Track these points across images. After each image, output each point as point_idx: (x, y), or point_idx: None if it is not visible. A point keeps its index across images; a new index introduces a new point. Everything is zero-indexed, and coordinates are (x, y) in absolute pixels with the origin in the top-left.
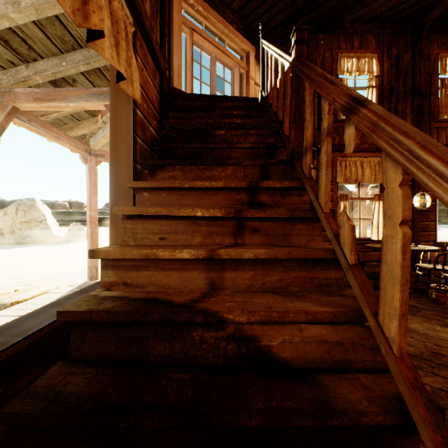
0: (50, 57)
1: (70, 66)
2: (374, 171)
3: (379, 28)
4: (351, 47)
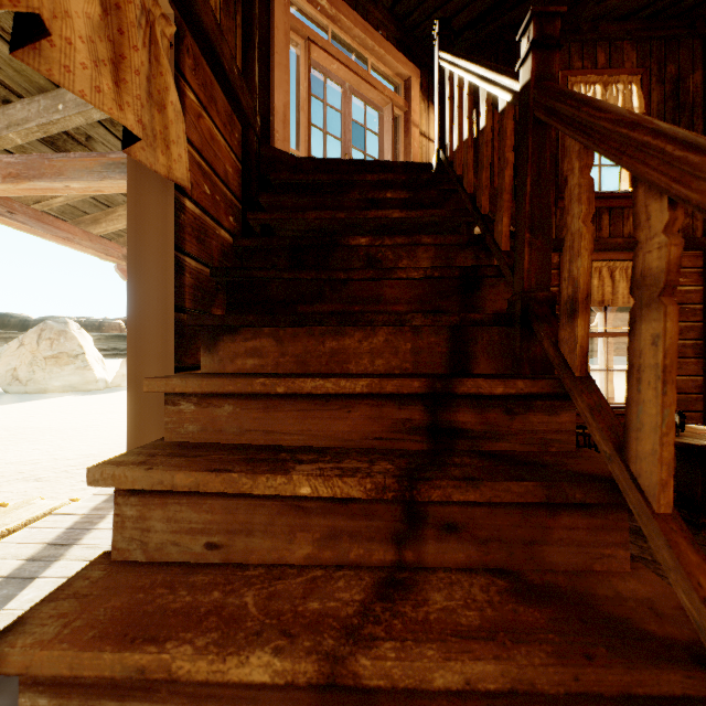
0: (34, 94)
1: (71, 110)
2: None
3: (643, 29)
4: (591, 66)
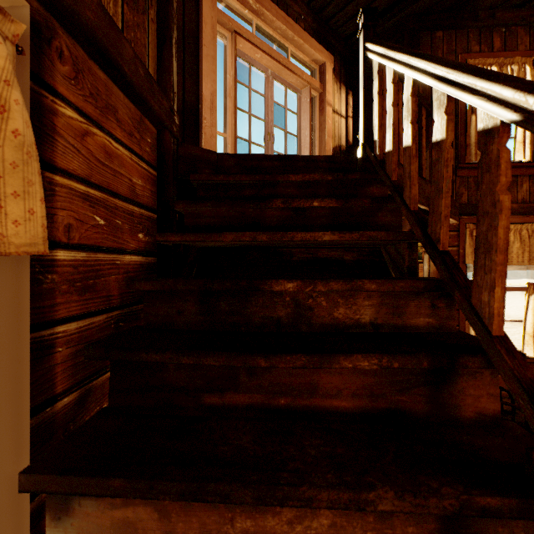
0: None
1: None
2: (528, 247)
3: None
4: (488, 49)
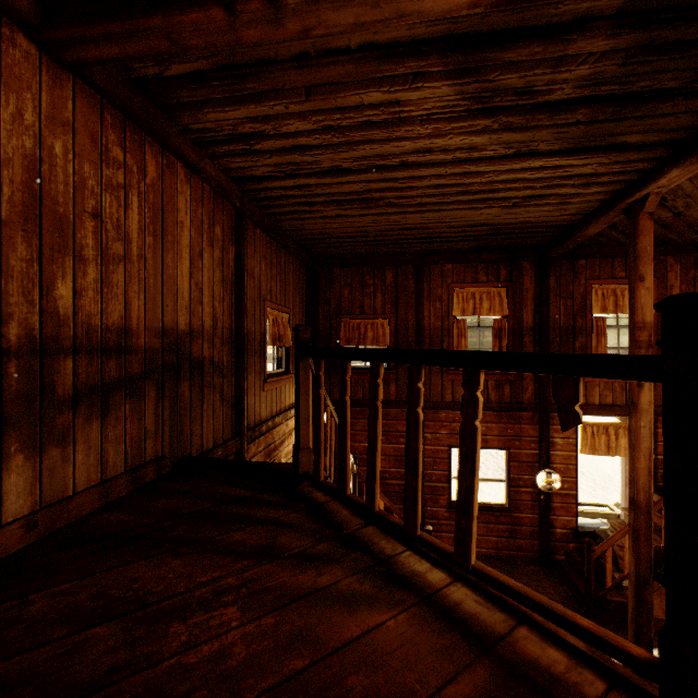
0: None
1: None
2: None
3: None
4: None
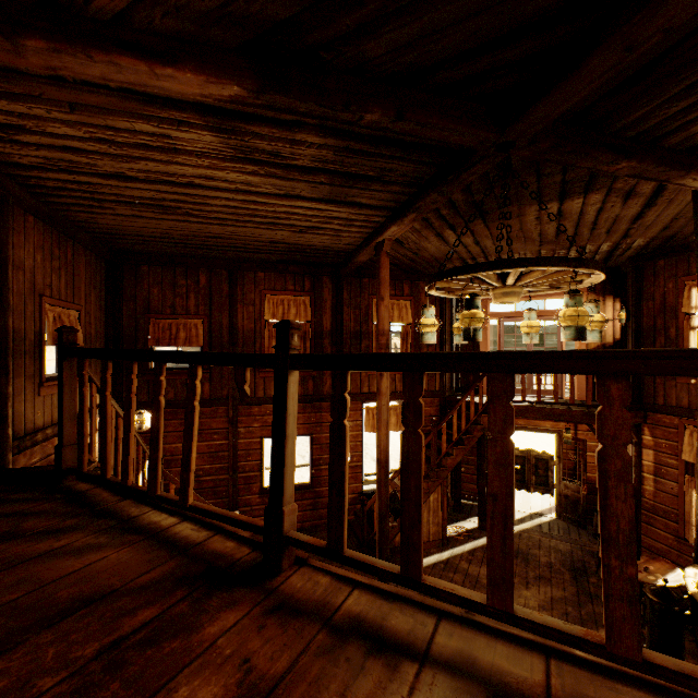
0: None
1: None
2: None
3: None
4: None
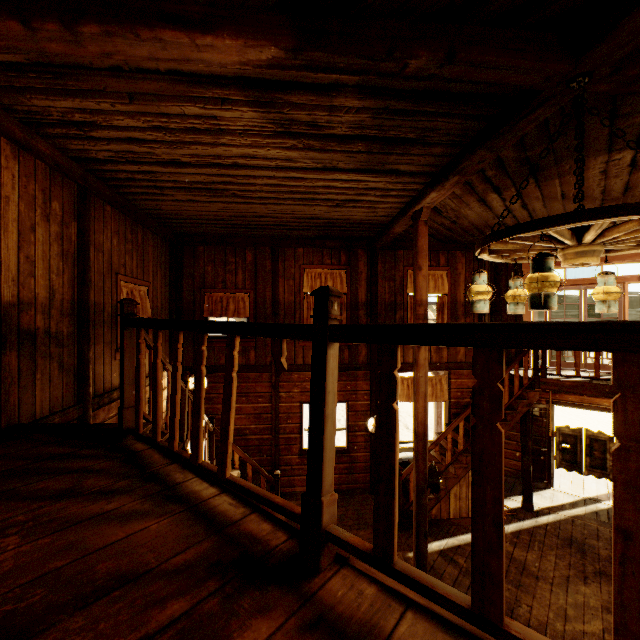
0: None
1: None
2: None
3: None
4: None
